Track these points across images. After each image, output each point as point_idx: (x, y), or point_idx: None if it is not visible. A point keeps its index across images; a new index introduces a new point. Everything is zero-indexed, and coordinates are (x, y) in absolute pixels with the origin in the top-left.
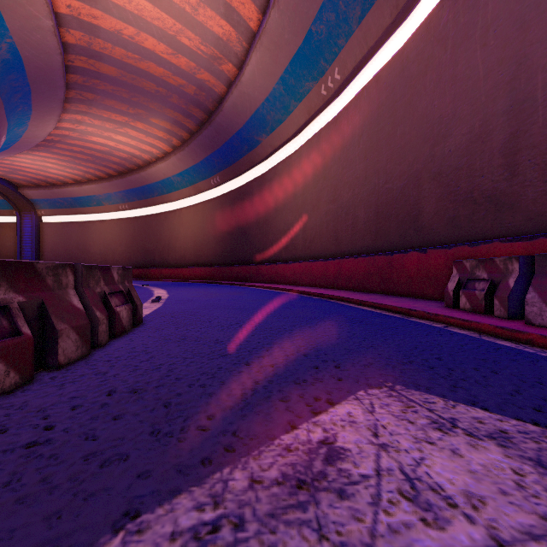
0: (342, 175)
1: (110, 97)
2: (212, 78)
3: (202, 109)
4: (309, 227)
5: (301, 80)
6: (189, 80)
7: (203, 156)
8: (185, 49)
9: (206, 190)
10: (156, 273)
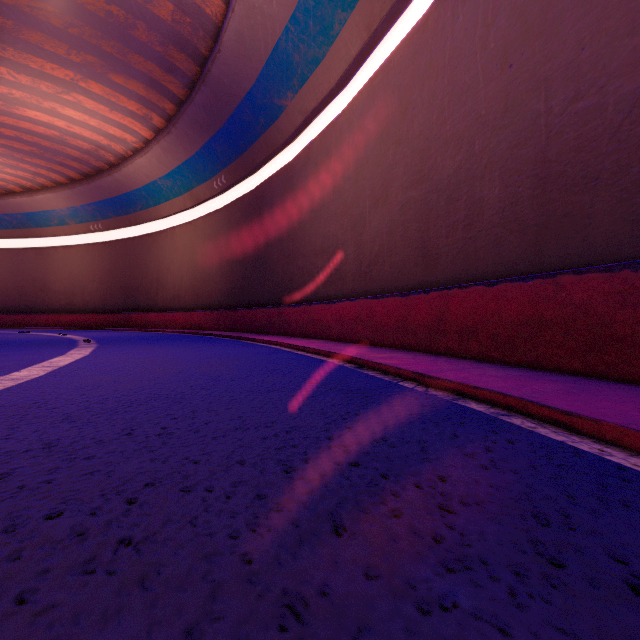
0: (439, 125)
1: (31, 25)
2: None
3: (189, 55)
4: (368, 239)
5: None
6: None
7: (200, 143)
8: None
9: (207, 197)
10: (140, 319)
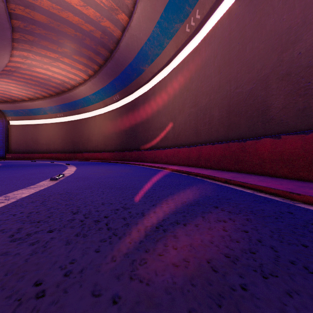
0: (201, 87)
1: (44, 39)
2: (111, 25)
3: (106, 49)
4: (177, 125)
5: (171, 23)
6: (96, 27)
7: (108, 81)
8: (92, 2)
9: (110, 103)
10: (80, 156)
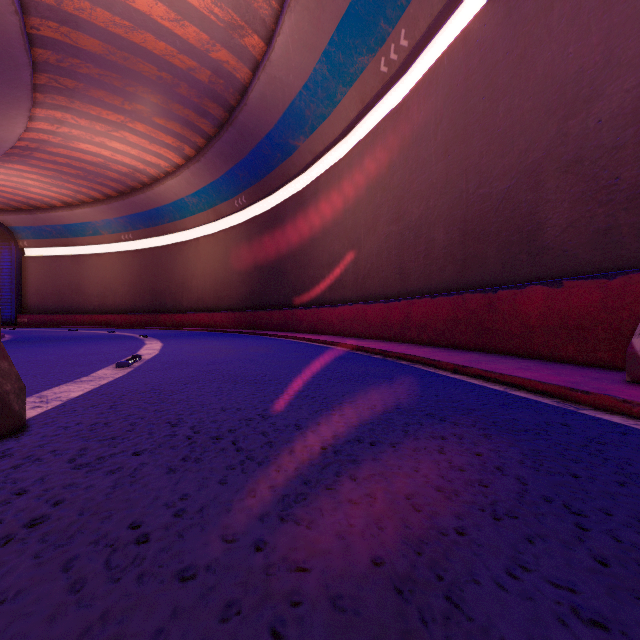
0: (410, 183)
1: (97, 86)
2: (232, 57)
3: (220, 104)
4: (363, 258)
5: (352, 55)
6: (201, 61)
7: (224, 170)
8: (193, 13)
9: (229, 214)
10: (167, 319)
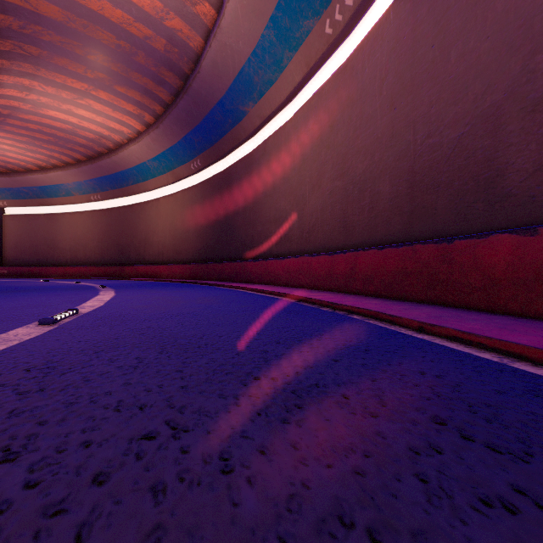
0: (354, 139)
1: (60, 54)
2: (185, 26)
3: (175, 73)
4: (308, 213)
5: (298, 19)
6: (156, 30)
7: (181, 135)
8: None
9: (185, 176)
10: (131, 271)
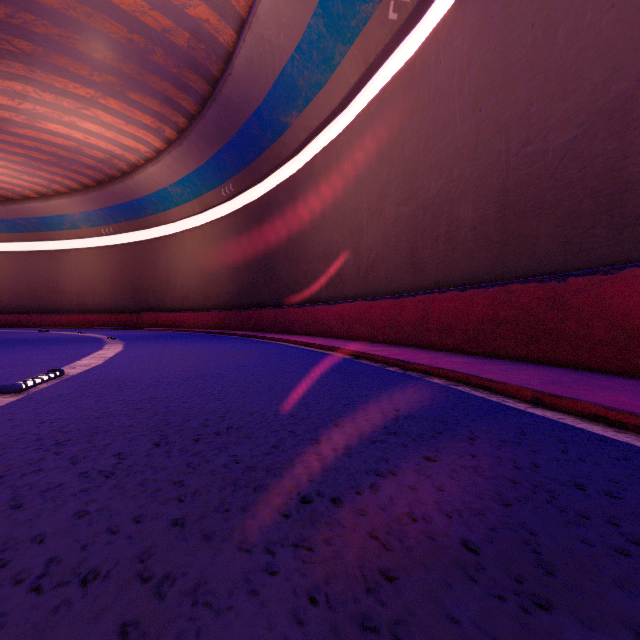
0: (425, 152)
1: (59, 51)
2: (212, 15)
3: (202, 76)
4: (365, 247)
5: (353, 3)
6: (177, 20)
7: (209, 154)
8: None
9: (215, 204)
10: (150, 319)
